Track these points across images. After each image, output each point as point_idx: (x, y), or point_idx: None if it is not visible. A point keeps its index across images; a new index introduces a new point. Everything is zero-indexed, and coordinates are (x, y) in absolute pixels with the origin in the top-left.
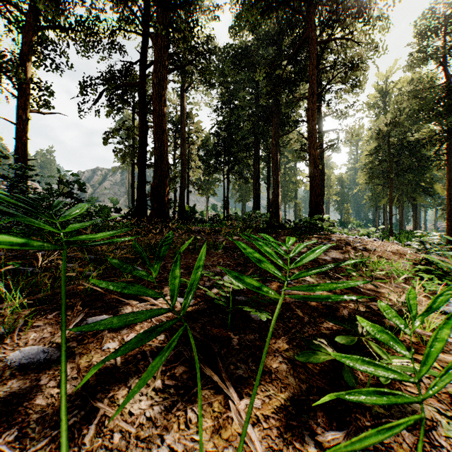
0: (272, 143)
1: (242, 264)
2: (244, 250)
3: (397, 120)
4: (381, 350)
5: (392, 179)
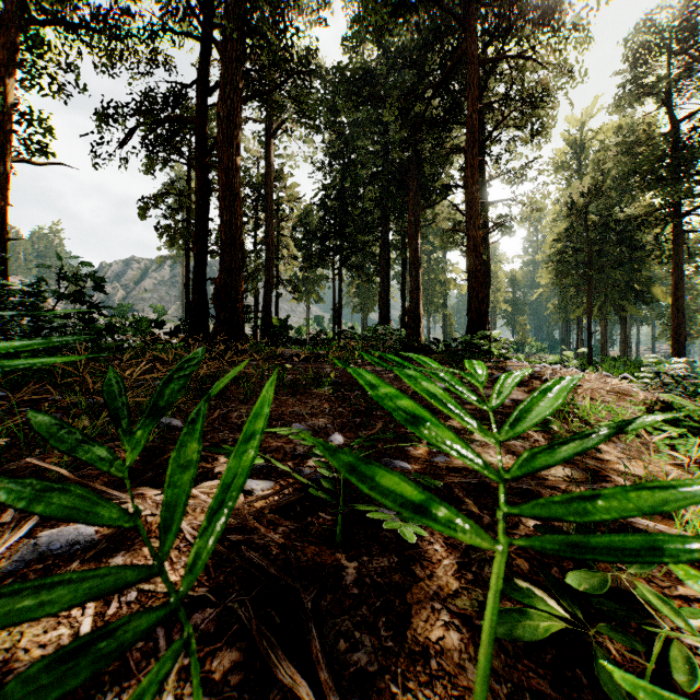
0: (410, 220)
1: (363, 412)
2: (371, 389)
3: (598, 188)
4: (667, 605)
5: (591, 278)
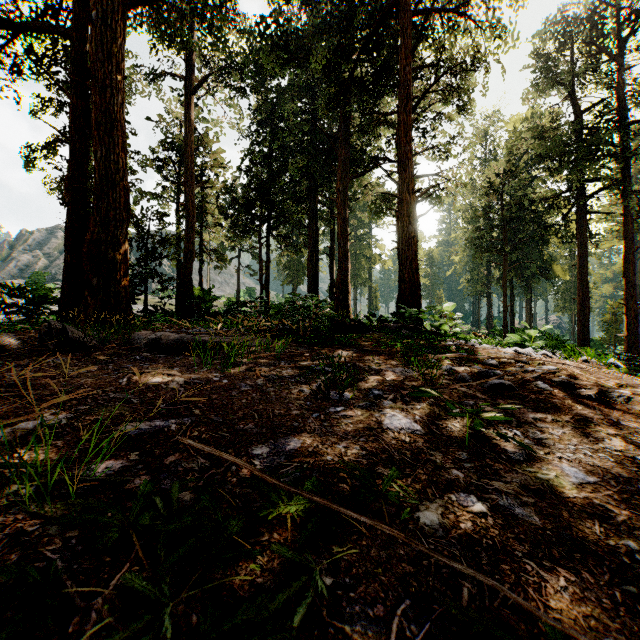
0: (338, 189)
1: None
2: None
3: (513, 170)
4: None
5: (506, 254)
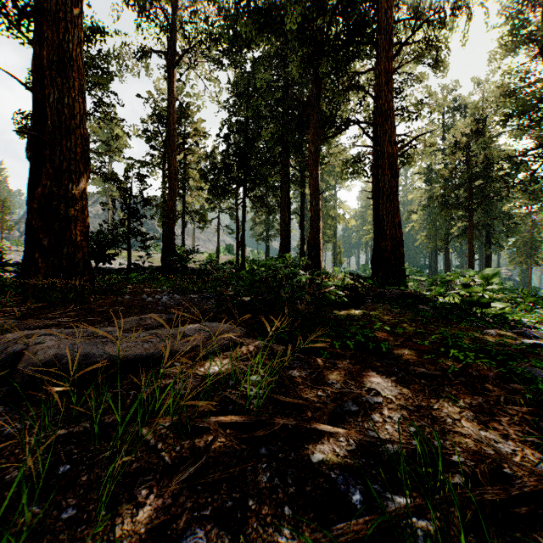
0: (310, 151)
1: None
2: None
3: (477, 130)
4: None
5: (471, 211)
